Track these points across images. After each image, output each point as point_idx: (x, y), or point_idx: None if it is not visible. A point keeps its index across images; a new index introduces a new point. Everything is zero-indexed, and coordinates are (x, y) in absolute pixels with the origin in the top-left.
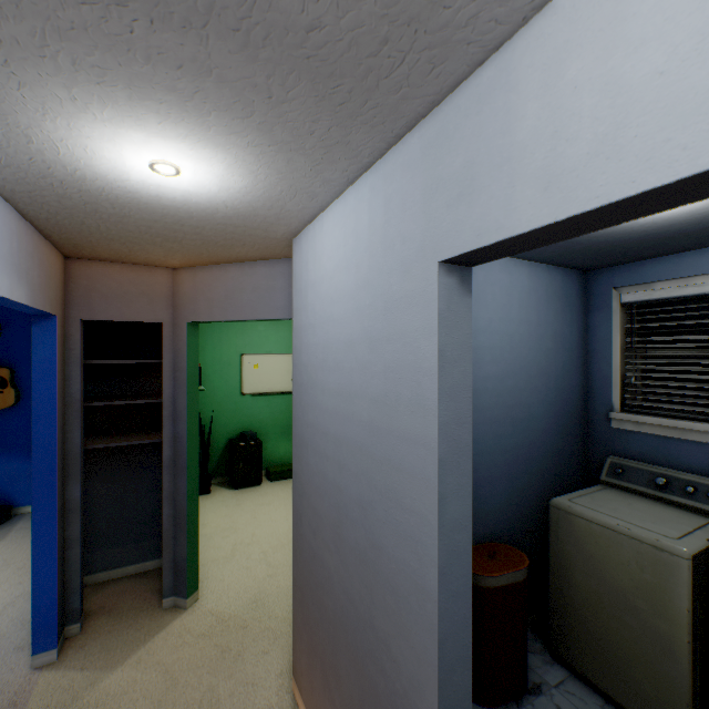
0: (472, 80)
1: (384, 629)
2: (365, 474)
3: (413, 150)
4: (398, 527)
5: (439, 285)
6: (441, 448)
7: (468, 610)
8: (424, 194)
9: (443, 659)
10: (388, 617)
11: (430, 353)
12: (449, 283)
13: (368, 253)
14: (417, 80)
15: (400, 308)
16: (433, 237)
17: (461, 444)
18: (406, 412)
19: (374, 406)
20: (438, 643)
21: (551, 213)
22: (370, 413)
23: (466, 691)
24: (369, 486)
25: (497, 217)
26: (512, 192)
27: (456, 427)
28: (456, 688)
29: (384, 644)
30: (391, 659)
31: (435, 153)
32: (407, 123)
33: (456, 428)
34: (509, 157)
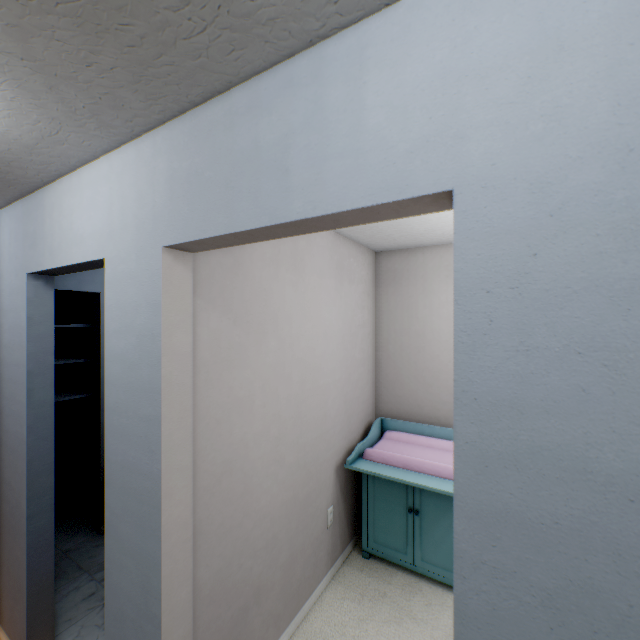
0: (36, 194)
1: (10, 476)
2: (2, 392)
3: (20, 211)
4: (15, 414)
5: (29, 285)
6: (31, 365)
7: (53, 446)
8: (24, 237)
9: (33, 470)
10: (11, 468)
11: (25, 319)
12: (37, 283)
13: (4, 258)
14: (4, 187)
15: (16, 294)
16: (26, 260)
17: (47, 364)
18: (18, 350)
19: (6, 349)
20: (28, 462)
21: (52, 265)
22: (5, 354)
23: (52, 486)
24: (4, 398)
25: (42, 260)
26: (45, 251)
27: (44, 355)
28: (44, 484)
29: (10, 484)
30: (13, 490)
31: (27, 219)
32: (14, 198)
33: (44, 355)
34: (44, 236)
